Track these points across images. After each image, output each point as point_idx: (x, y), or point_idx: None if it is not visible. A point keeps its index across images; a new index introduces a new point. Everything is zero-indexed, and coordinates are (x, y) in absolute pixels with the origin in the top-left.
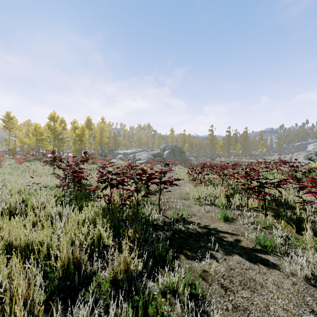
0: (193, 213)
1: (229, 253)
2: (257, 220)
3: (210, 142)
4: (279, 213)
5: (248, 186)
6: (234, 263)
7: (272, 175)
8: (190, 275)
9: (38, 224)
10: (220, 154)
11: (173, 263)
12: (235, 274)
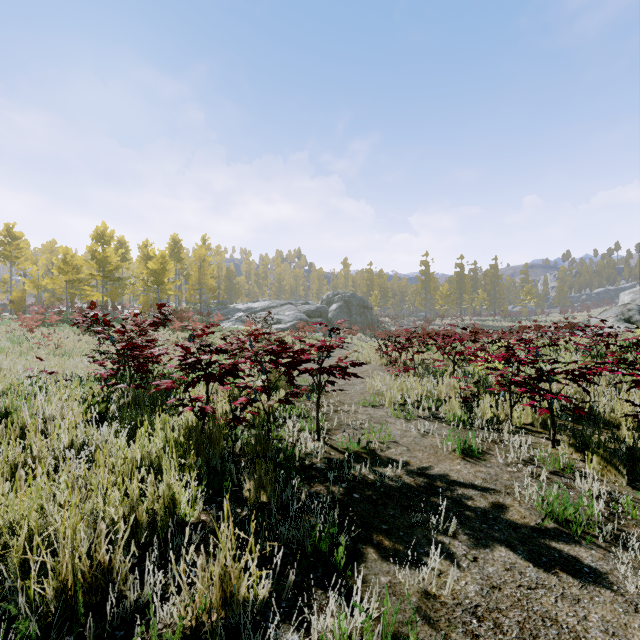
0: (394, 439)
1: (483, 542)
2: (536, 455)
3: (422, 288)
4: (584, 439)
5: (514, 379)
6: (497, 571)
7: (555, 354)
8: (395, 617)
9: (21, 474)
10: (443, 312)
11: (349, 574)
12: (504, 602)
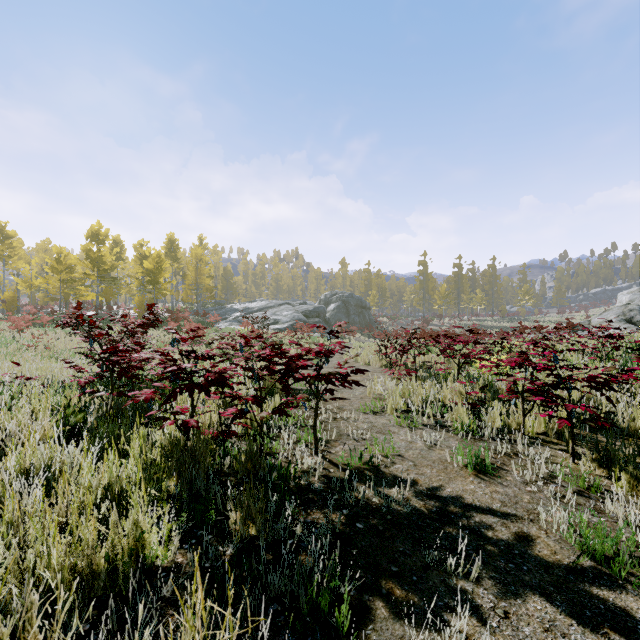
0: (398, 452)
1: (513, 589)
2: (555, 471)
3: (420, 288)
4: (609, 454)
5: (530, 387)
6: (535, 632)
7: None
8: None
9: None
10: (442, 312)
11: None
12: None
